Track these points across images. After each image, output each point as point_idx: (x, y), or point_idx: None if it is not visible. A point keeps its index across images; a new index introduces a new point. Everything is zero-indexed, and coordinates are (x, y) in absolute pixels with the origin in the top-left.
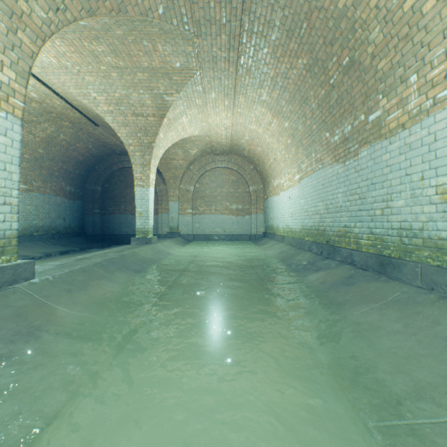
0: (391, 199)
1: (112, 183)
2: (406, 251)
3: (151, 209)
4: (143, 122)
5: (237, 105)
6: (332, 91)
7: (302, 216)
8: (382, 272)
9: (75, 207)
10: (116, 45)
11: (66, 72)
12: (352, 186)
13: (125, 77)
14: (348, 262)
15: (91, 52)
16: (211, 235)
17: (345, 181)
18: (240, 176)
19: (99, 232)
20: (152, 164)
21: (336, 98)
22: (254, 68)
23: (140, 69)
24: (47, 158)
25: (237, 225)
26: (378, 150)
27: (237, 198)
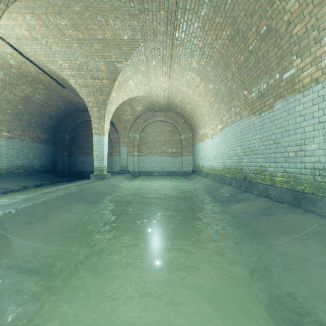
0: (304, 143)
1: (77, 132)
2: (320, 187)
3: (106, 152)
4: (99, 84)
5: (173, 72)
6: (250, 57)
7: (223, 158)
8: (296, 204)
9: (49, 150)
10: (76, 19)
11: (36, 43)
12: (267, 133)
13: (84, 48)
14: (264, 195)
15: (55, 25)
16: (152, 172)
17: (261, 129)
18: (174, 127)
19: (67, 169)
20: (106, 117)
21: (254, 62)
22: (186, 40)
23: (96, 41)
24: (26, 112)
25: (172, 164)
26: (291, 102)
27: (172, 144)
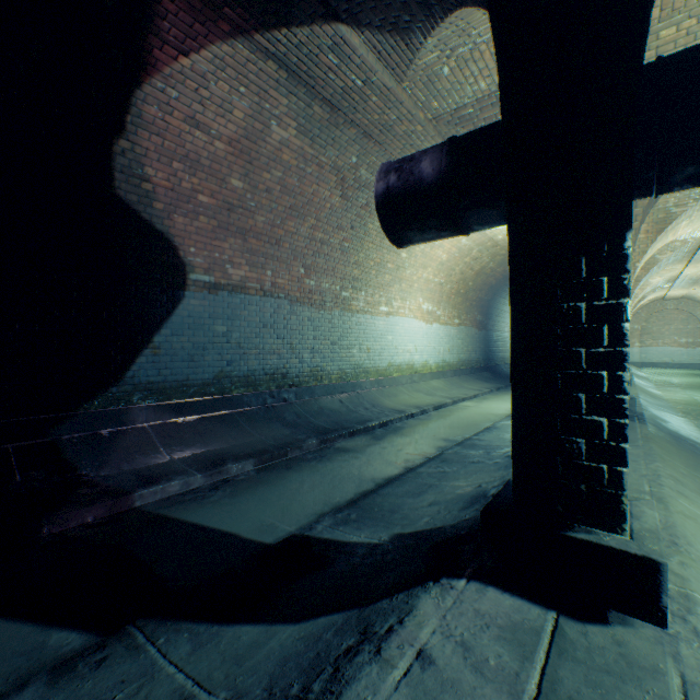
0: None
1: None
2: None
3: None
4: None
5: (691, 288)
6: None
7: None
8: None
9: None
10: None
11: None
12: None
13: None
14: None
15: None
16: (657, 364)
17: None
18: (689, 314)
19: None
20: None
21: None
22: None
23: None
24: None
25: (685, 355)
26: None
27: (686, 333)
